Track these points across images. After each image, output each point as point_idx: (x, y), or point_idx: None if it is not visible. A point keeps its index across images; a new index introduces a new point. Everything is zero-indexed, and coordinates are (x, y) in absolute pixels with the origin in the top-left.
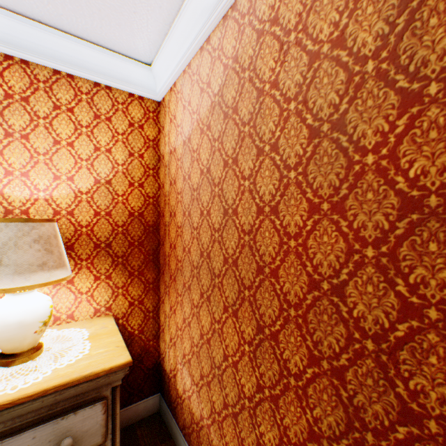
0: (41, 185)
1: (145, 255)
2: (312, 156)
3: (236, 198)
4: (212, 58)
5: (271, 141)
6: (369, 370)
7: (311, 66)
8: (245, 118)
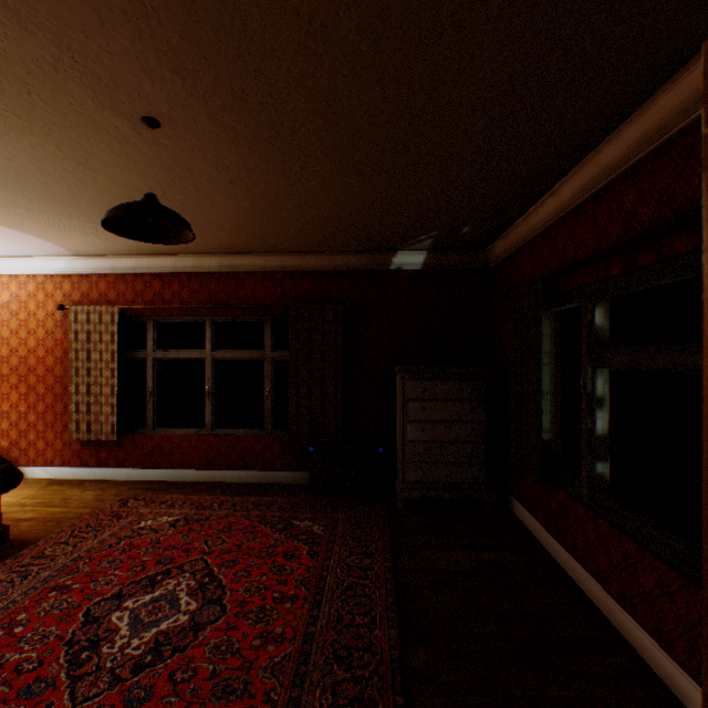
0: None
1: None
2: (48, 338)
3: (19, 346)
4: (3, 286)
5: (35, 331)
6: (60, 384)
7: (48, 316)
8: (24, 319)
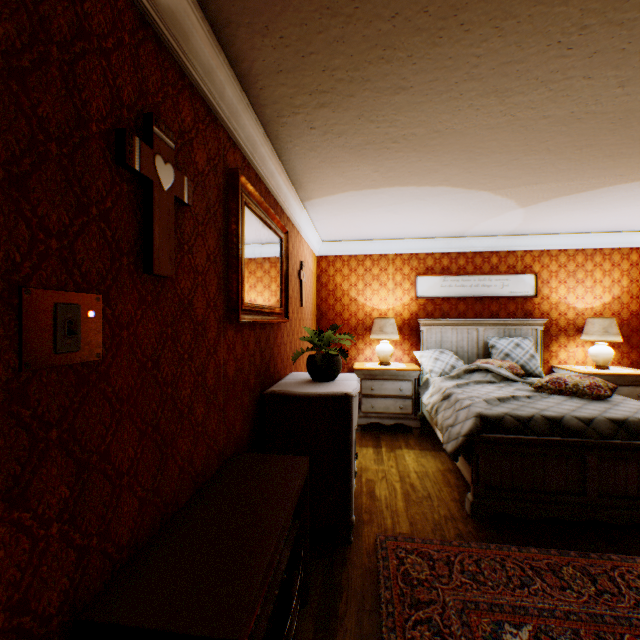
0: (587, 302)
1: (638, 337)
2: None
3: None
4: None
5: None
6: None
7: None
8: None
